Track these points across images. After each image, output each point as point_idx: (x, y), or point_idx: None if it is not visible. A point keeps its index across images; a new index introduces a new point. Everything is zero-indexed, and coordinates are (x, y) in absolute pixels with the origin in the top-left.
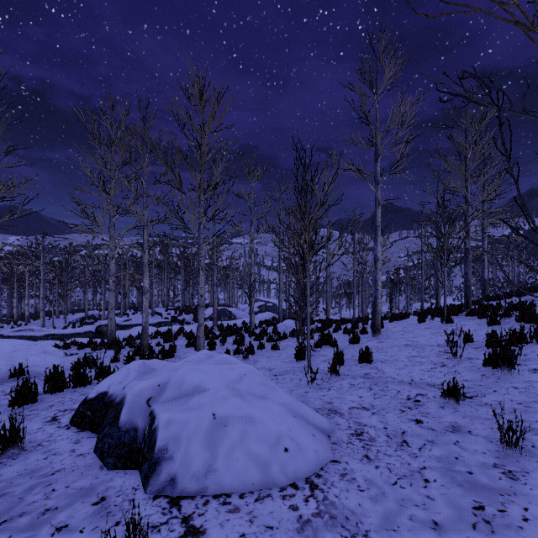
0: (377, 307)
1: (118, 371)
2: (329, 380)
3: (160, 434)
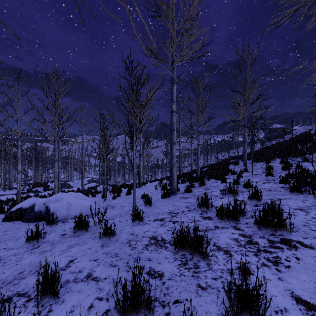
0: (140, 175)
1: (24, 201)
2: (111, 200)
3: (51, 209)
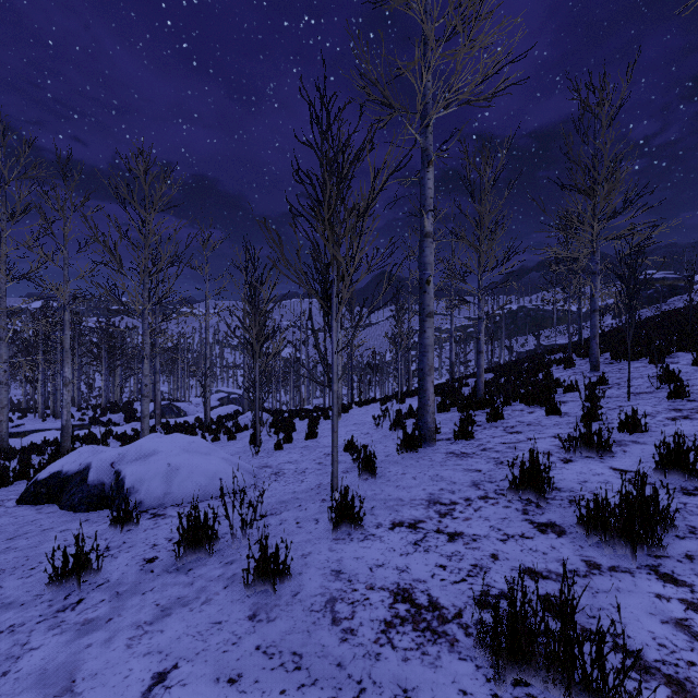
0: (338, 391)
1: (68, 456)
2: (273, 453)
3: (127, 479)
